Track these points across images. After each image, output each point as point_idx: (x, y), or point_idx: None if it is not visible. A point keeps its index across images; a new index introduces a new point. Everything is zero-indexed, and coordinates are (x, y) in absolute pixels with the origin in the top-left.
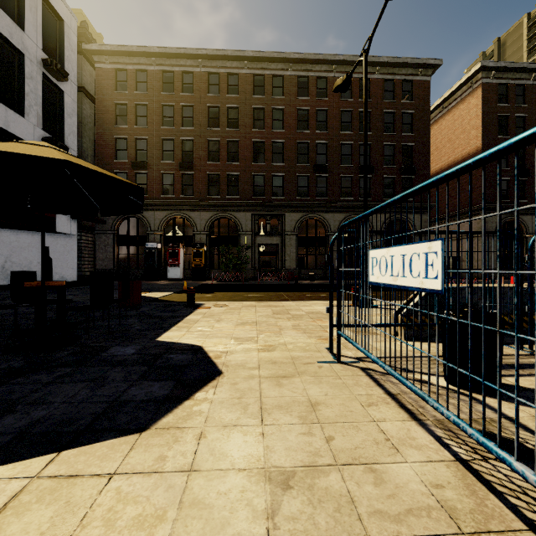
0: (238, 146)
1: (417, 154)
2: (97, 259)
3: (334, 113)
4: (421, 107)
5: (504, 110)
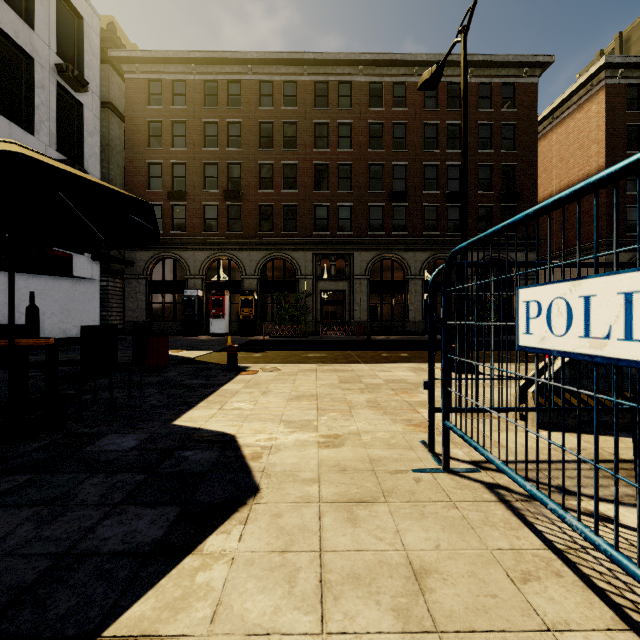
0: (296, 170)
1: (521, 176)
2: (127, 309)
3: (415, 127)
4: (526, 117)
5: (635, 119)
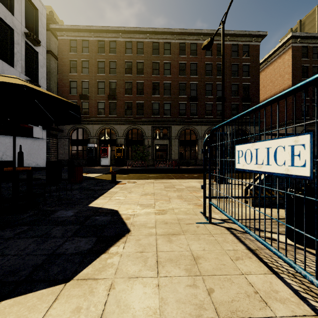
0: (143, 85)
1: (252, 89)
2: (59, 153)
3: (201, 65)
4: (254, 61)
5: (305, 62)
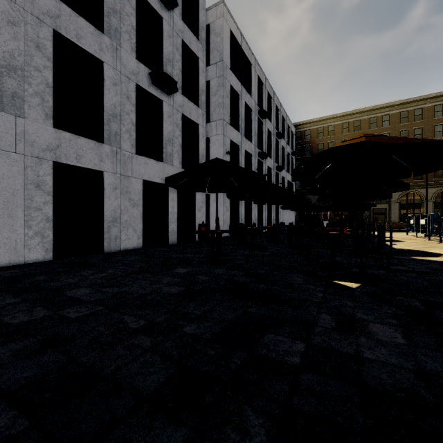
0: None
1: None
2: None
3: (428, 128)
4: None
5: None
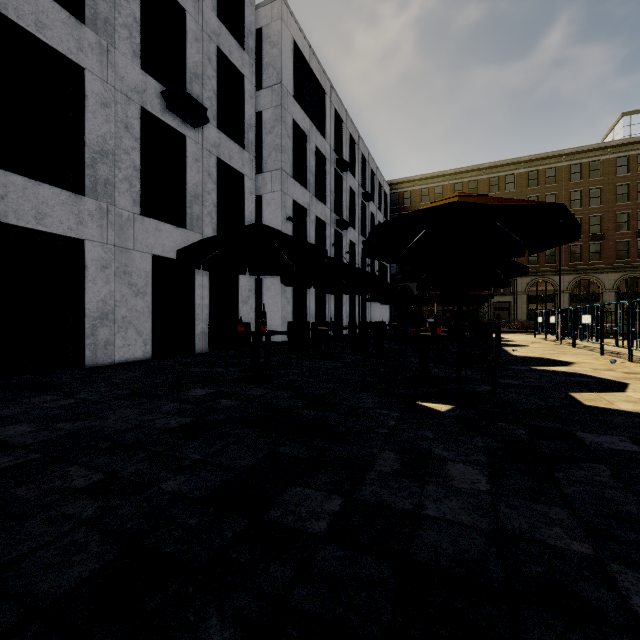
0: None
1: None
2: None
3: (563, 195)
4: None
5: None
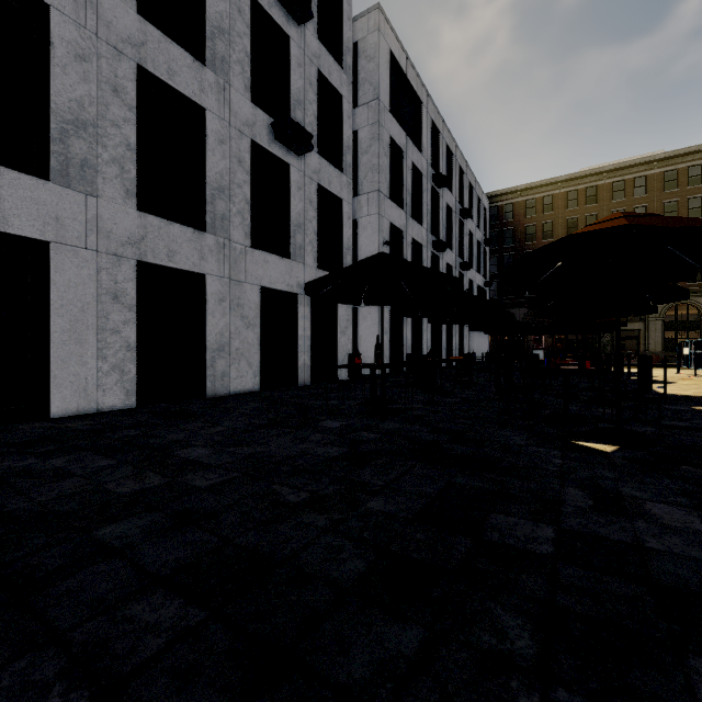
0: None
1: None
2: None
3: None
4: None
5: None
